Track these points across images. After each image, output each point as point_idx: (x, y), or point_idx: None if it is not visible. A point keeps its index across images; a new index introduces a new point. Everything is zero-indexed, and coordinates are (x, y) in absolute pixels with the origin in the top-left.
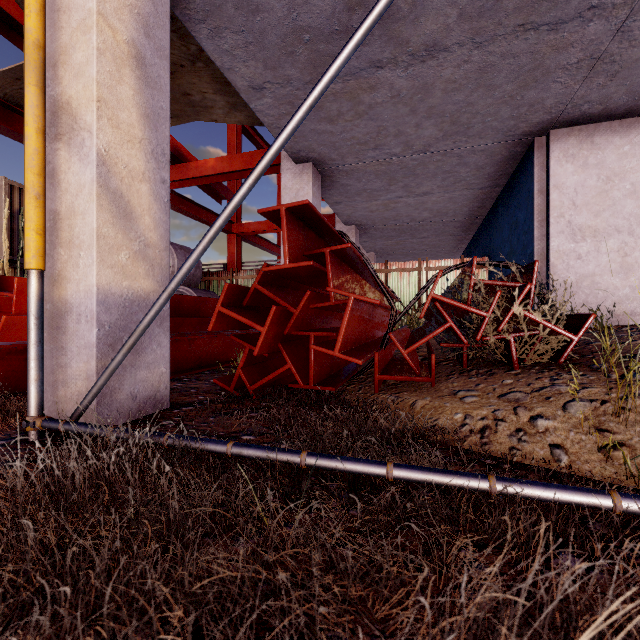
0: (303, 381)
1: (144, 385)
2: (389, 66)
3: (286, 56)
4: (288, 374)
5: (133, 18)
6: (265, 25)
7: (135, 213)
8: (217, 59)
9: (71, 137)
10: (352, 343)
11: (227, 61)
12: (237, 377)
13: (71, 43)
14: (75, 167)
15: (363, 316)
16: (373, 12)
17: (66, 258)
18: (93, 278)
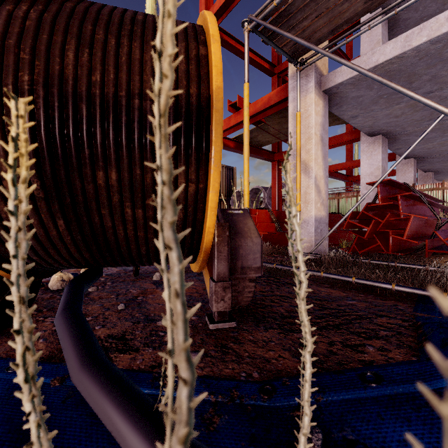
0: (386, 250)
1: (322, 246)
2: (437, 91)
3: (372, 104)
4: (373, 250)
5: (320, 127)
6: (364, 99)
7: (321, 190)
8: (337, 113)
9: (305, 171)
10: (412, 235)
11: (341, 113)
12: (352, 248)
13: (305, 143)
14: (306, 180)
15: (418, 223)
16: (421, 137)
17: (303, 207)
18: (313, 212)
